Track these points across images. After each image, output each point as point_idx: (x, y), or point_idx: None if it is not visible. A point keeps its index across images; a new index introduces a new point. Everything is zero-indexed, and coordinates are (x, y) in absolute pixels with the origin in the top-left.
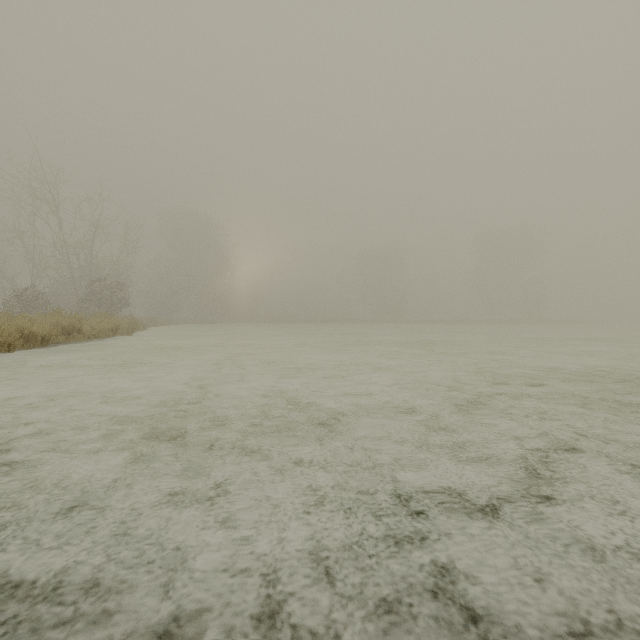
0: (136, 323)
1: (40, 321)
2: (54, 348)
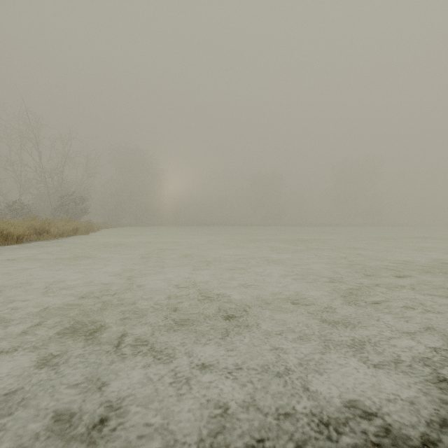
0: (91, 226)
1: (18, 224)
2: (26, 244)
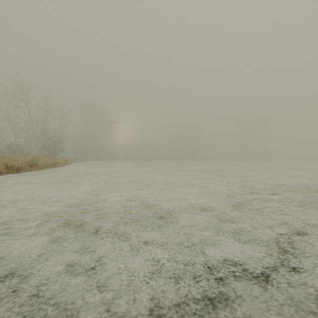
0: (66, 160)
1: (17, 159)
2: (23, 173)
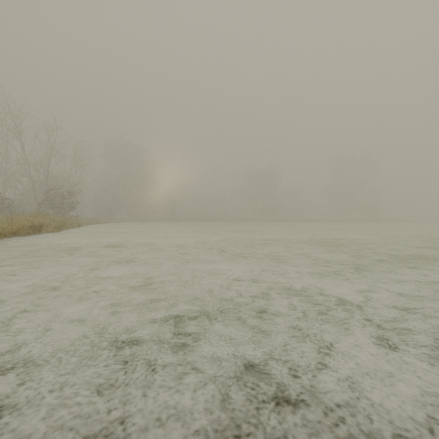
0: (64, 222)
1: None
2: None
